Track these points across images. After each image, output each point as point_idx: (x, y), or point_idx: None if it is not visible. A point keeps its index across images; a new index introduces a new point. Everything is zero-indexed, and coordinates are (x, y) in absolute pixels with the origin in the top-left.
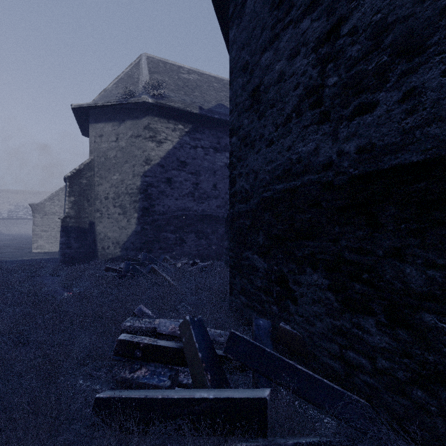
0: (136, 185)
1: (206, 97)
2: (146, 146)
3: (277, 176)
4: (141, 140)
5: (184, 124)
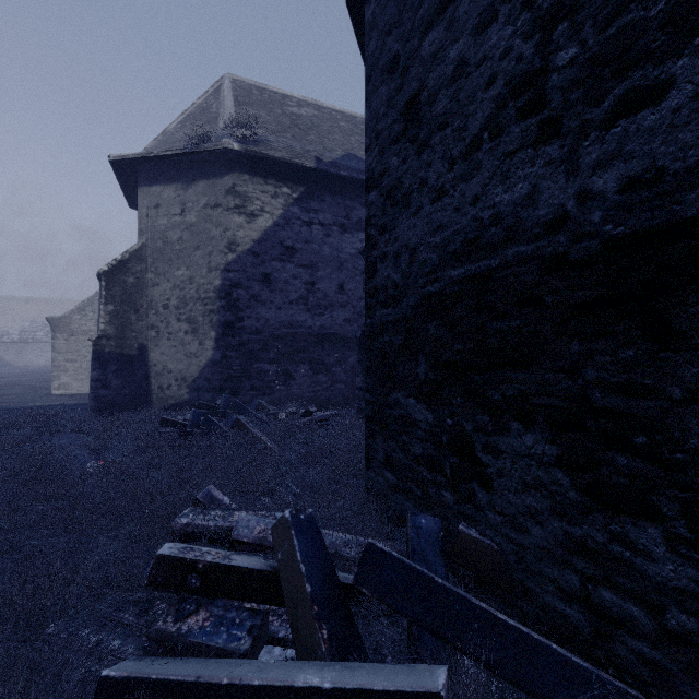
0: (214, 285)
1: (328, 143)
2: (230, 222)
3: (452, 253)
4: (221, 212)
5: (291, 186)
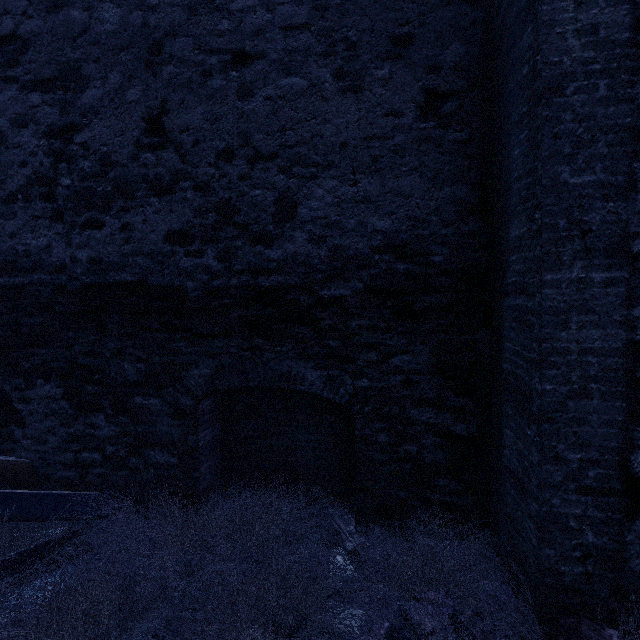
0: None
1: None
2: None
3: None
4: None
5: None
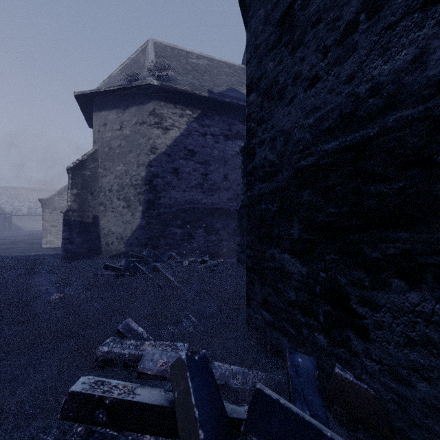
0: (141, 175)
1: (216, 81)
2: (151, 134)
3: (325, 130)
4: (146, 127)
5: (192, 109)
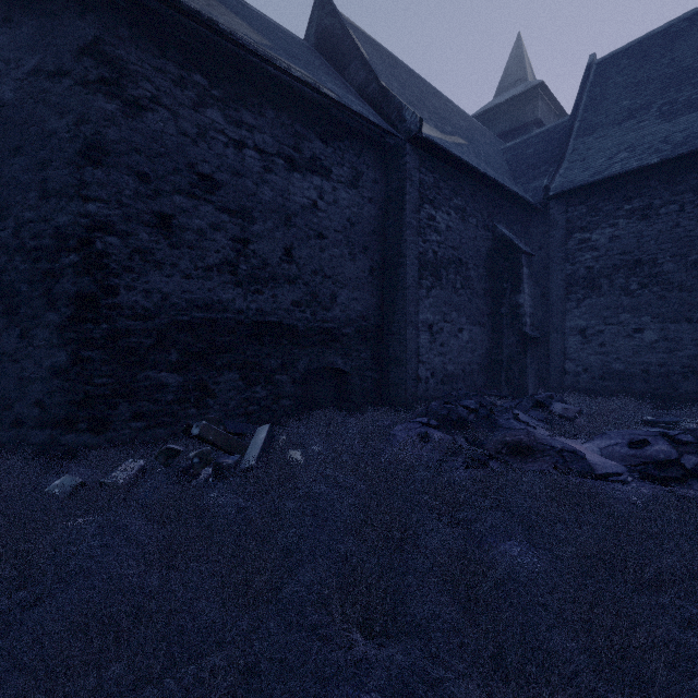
0: None
1: None
2: None
3: (197, 306)
4: None
5: None
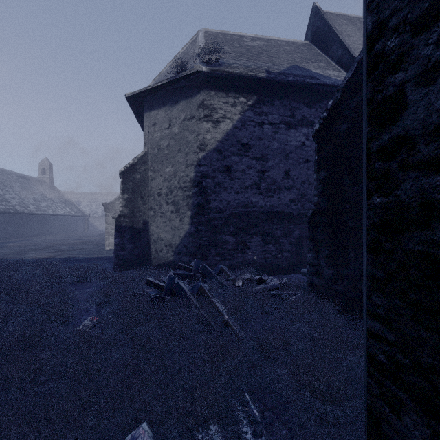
0: (190, 176)
1: (275, 60)
2: (200, 128)
3: None
4: (194, 122)
5: (246, 96)
